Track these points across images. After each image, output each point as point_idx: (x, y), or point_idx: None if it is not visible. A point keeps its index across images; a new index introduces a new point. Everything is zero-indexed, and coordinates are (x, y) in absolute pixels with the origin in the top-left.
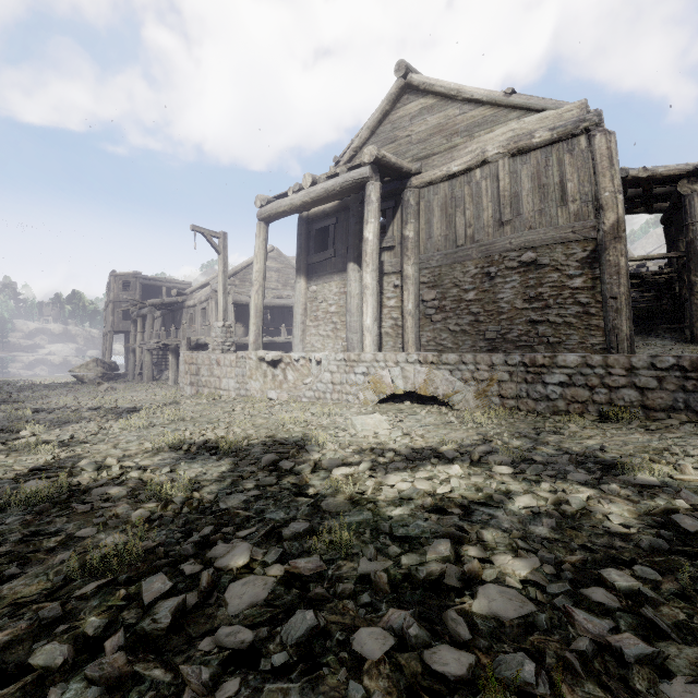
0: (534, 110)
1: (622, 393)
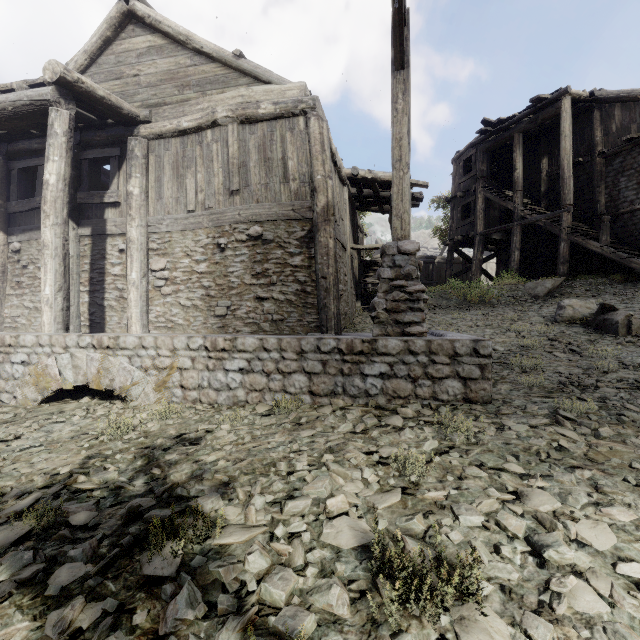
0: (262, 81)
1: (293, 378)
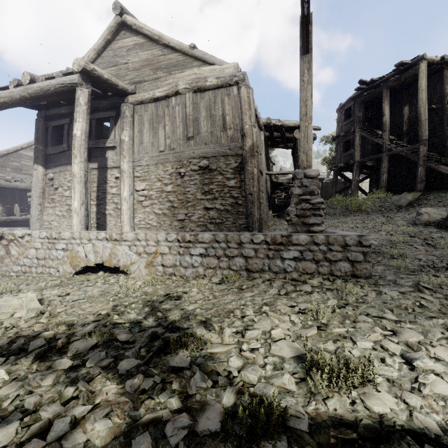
0: (208, 63)
1: (235, 260)
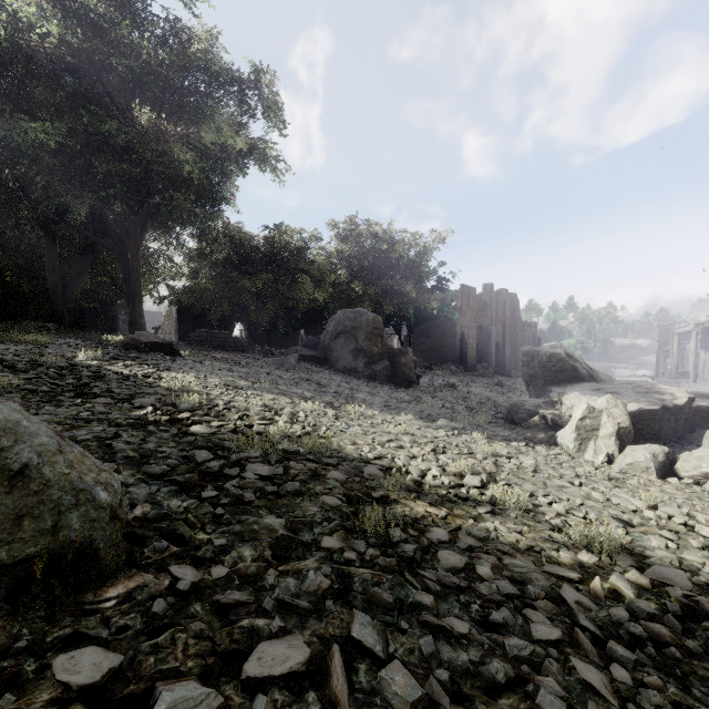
0: None
1: None
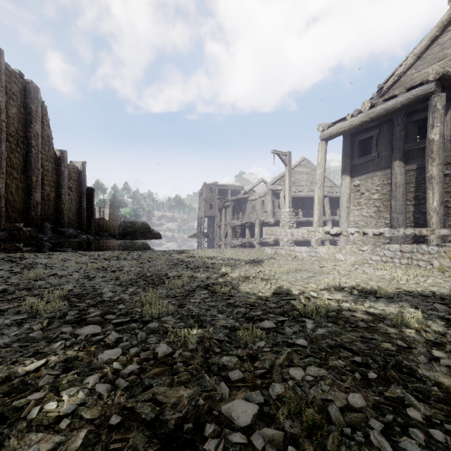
0: None
1: None
